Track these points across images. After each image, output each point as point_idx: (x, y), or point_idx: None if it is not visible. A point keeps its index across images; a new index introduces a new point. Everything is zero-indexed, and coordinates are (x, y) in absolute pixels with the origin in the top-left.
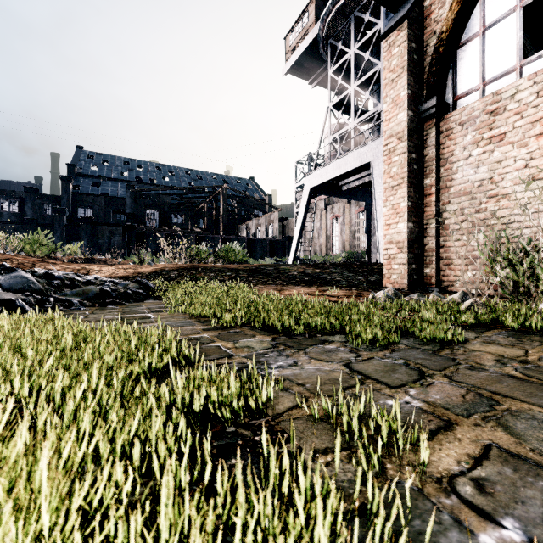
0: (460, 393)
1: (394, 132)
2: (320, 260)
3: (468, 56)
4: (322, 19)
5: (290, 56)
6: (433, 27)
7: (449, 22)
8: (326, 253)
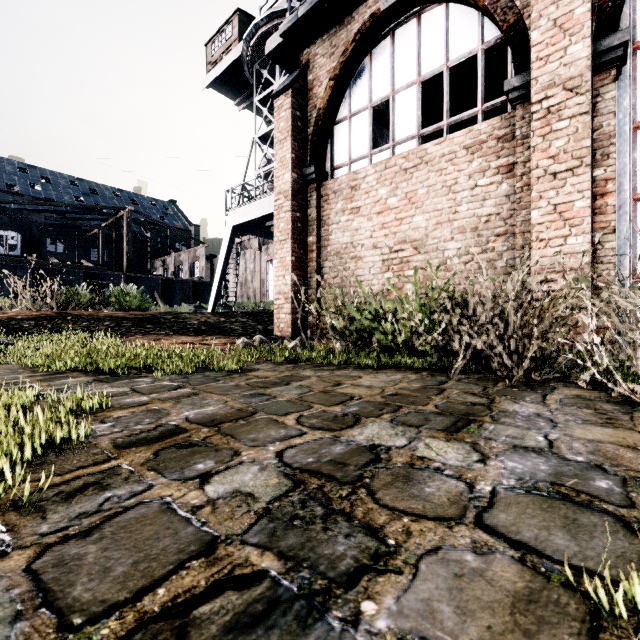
0: (184, 393)
1: (282, 190)
2: (251, 308)
3: (341, 134)
4: (246, 40)
5: (212, 68)
6: (314, 101)
7: (325, 101)
8: (260, 299)
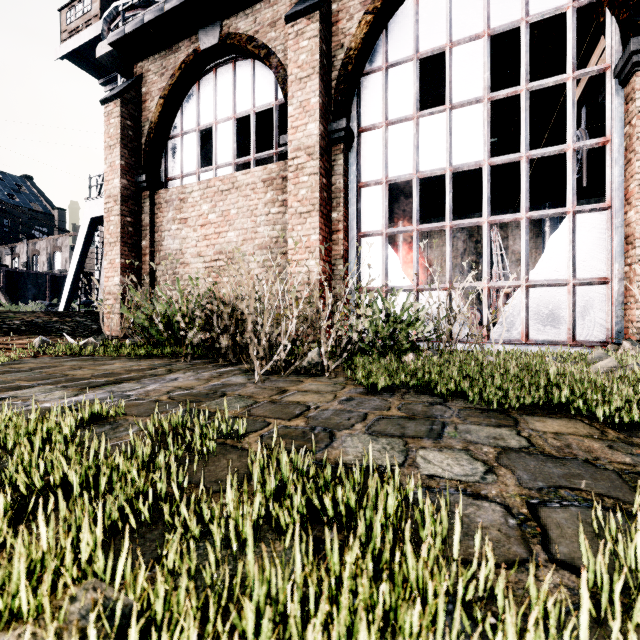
0: None
1: (112, 194)
2: None
3: (175, 149)
4: (106, 20)
5: (68, 38)
6: (147, 114)
7: (156, 116)
8: None
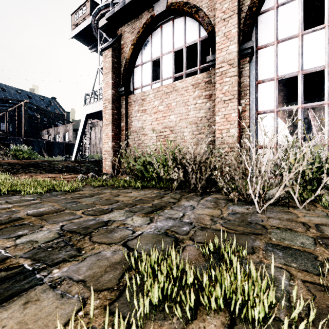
0: (34, 202)
1: (107, 98)
2: (98, 158)
3: (138, 72)
4: (93, 16)
5: (75, 28)
6: (124, 54)
7: (129, 55)
8: None
